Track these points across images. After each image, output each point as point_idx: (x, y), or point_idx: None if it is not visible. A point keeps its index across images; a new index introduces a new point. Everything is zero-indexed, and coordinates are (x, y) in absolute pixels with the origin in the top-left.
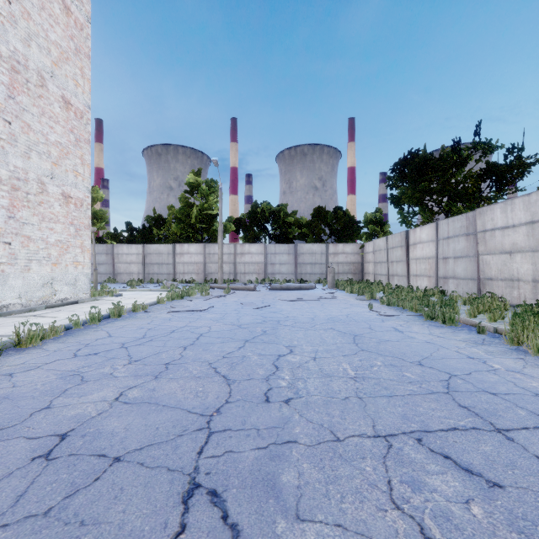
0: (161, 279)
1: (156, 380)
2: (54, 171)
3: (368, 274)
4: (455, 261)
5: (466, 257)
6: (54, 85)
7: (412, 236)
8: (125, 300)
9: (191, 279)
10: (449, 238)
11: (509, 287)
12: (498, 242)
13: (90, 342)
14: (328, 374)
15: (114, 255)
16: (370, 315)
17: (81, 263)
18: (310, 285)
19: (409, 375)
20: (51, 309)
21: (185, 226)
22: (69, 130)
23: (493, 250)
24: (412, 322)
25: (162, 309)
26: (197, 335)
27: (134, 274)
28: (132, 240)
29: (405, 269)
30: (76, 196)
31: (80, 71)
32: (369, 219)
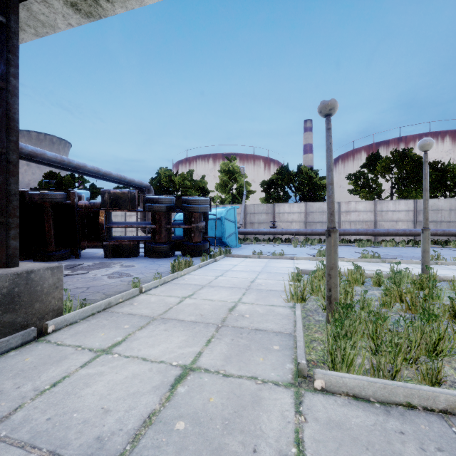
0: None
1: None
2: None
3: None
4: None
5: None
6: None
7: None
8: None
9: None
10: None
11: None
12: None
13: None
14: None
15: None
16: None
17: None
18: None
19: None
20: None
21: None
22: None
23: None
24: None
25: None
26: None
27: None
28: None
29: None
30: None
31: None
32: None
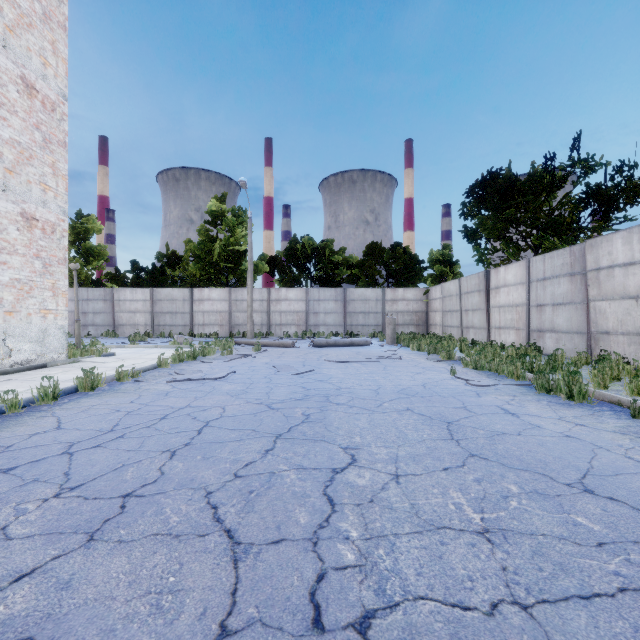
0: (174, 332)
1: (86, 548)
2: (8, 181)
3: (435, 325)
4: (554, 309)
5: (571, 304)
6: (8, 59)
7: (493, 277)
8: (116, 361)
9: (213, 332)
10: (545, 280)
11: (634, 344)
12: (618, 284)
13: (16, 441)
14: (431, 522)
15: (115, 302)
16: (457, 385)
17: (52, 311)
18: (364, 341)
19: (586, 522)
20: (1, 377)
21: (206, 265)
22: (33, 125)
23: (610, 294)
24: (521, 398)
25: (161, 376)
26: (200, 425)
27: (140, 326)
28: (139, 283)
29: (484, 319)
30: (44, 218)
31: (51, 45)
32: (435, 257)
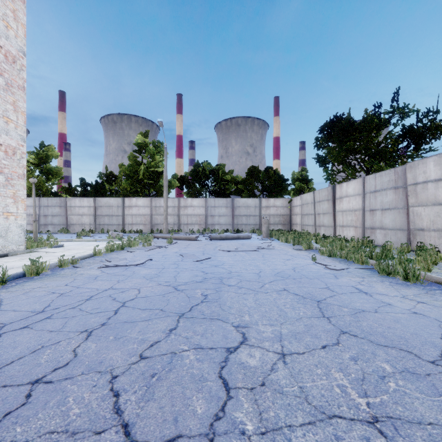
0: (111, 229)
1: None
2: None
3: (296, 224)
4: (382, 213)
5: (395, 209)
6: None
7: (338, 190)
8: (63, 251)
9: (139, 229)
10: (376, 192)
11: None
12: (430, 194)
13: None
14: (321, 409)
15: (67, 208)
16: (318, 269)
17: (13, 213)
18: (247, 235)
19: None
20: None
21: (134, 181)
22: None
23: (424, 202)
24: (369, 279)
25: (94, 263)
26: (117, 305)
27: (86, 225)
28: (86, 194)
29: (332, 220)
30: (6, 143)
31: (12, 13)
32: (296, 177)
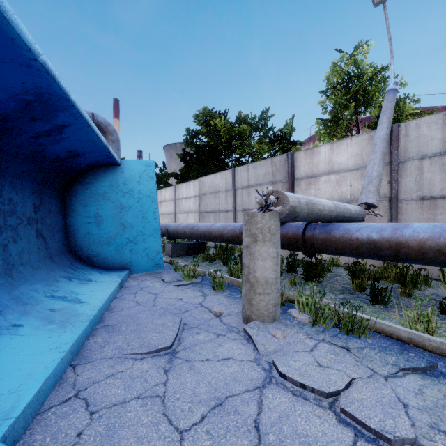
0: None
1: None
2: None
3: None
4: None
5: None
6: None
7: None
8: None
9: None
10: None
11: None
12: None
13: None
14: None
15: None
16: None
17: None
18: None
19: None
20: None
21: None
22: None
23: None
24: None
25: None
26: None
27: None
28: None
29: None
30: None
31: None
32: None
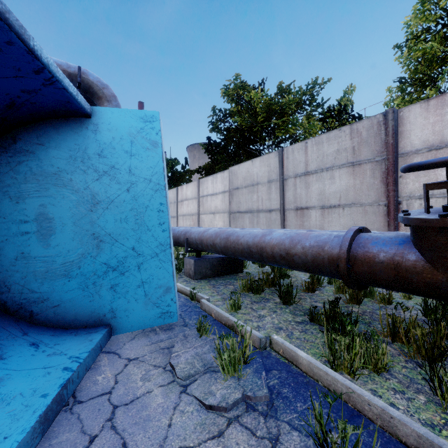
0: None
1: None
2: None
3: None
4: None
5: None
6: None
7: None
8: None
9: None
10: None
11: None
12: None
13: None
14: None
15: None
16: None
17: None
18: None
19: None
20: None
21: None
22: None
23: None
24: None
25: None
26: None
27: None
28: None
29: None
30: None
31: None
32: None
